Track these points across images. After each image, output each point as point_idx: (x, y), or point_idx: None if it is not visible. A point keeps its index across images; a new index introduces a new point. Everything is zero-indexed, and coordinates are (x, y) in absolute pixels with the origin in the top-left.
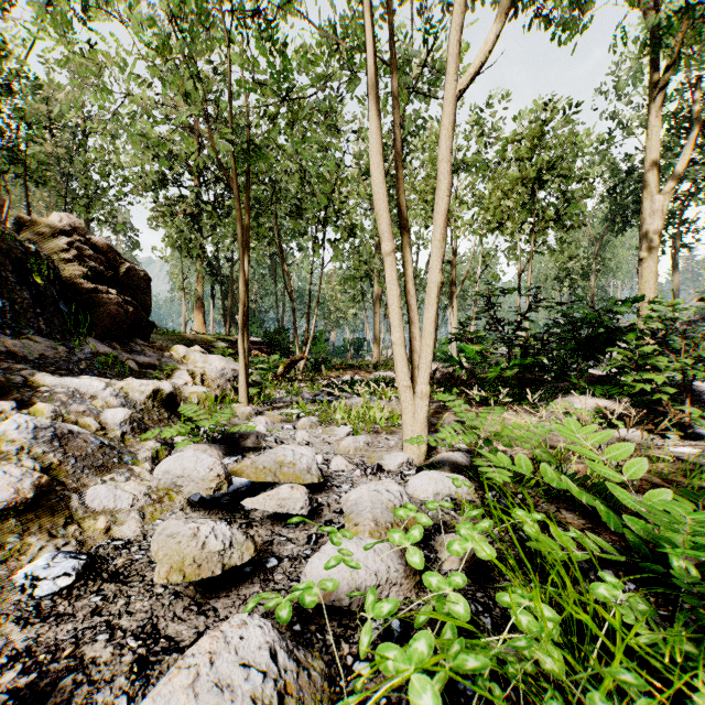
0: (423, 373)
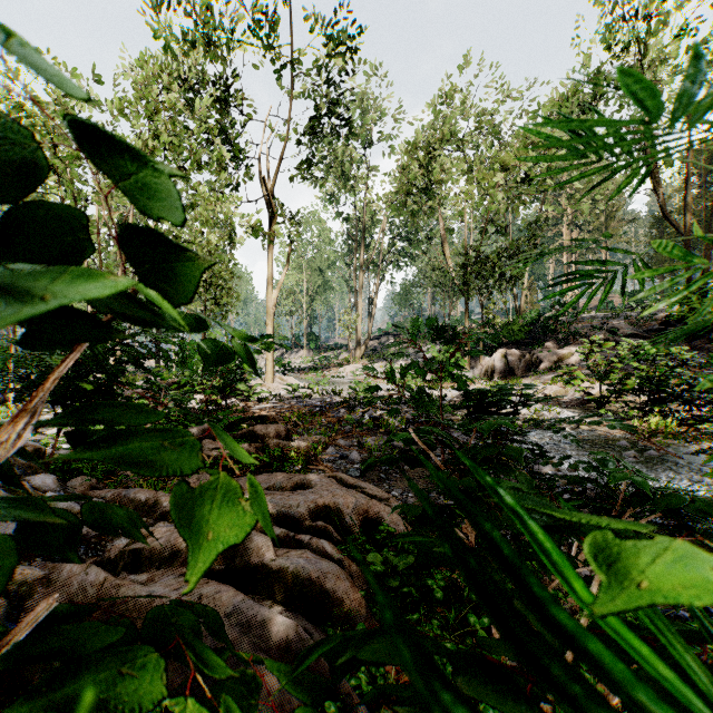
0: None
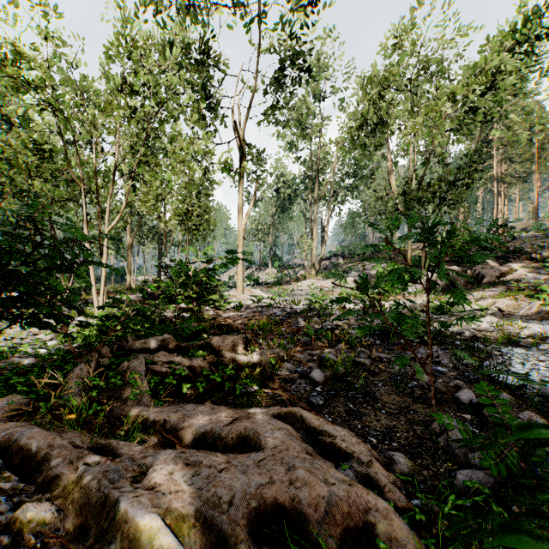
0: (101, 299)
